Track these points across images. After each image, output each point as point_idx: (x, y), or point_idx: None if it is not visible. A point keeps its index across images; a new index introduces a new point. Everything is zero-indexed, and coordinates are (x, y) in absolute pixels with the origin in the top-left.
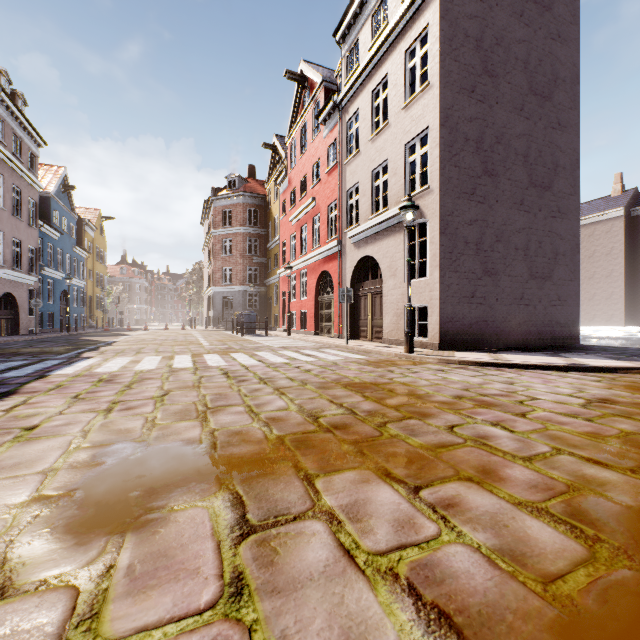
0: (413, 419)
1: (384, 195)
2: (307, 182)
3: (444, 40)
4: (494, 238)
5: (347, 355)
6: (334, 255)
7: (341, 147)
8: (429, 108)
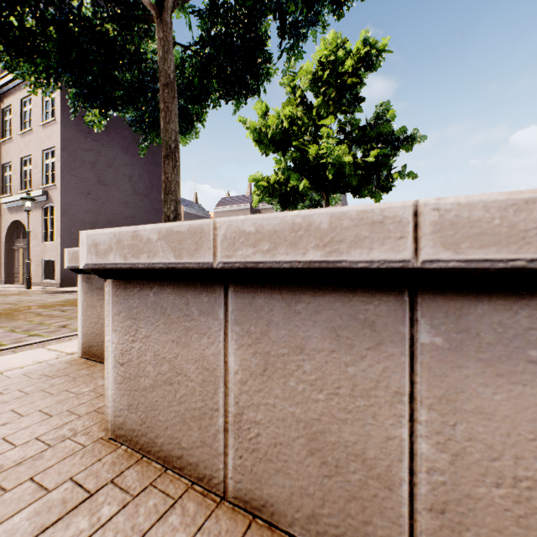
0: None
1: (31, 179)
2: None
3: (65, 98)
4: (107, 221)
5: None
6: None
7: None
8: (56, 135)
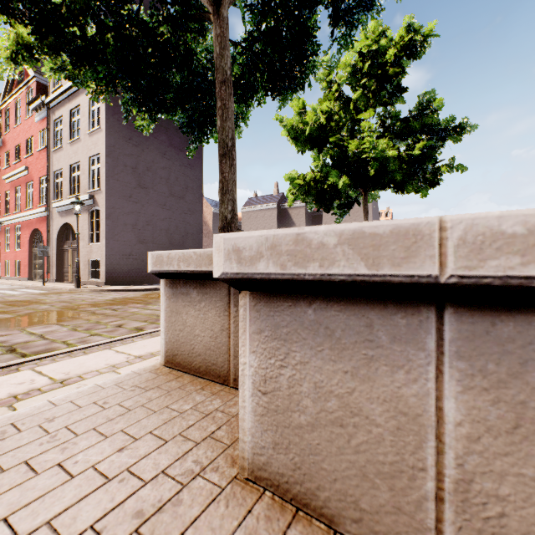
0: (15, 307)
1: (79, 184)
2: (22, 151)
3: (109, 107)
4: (146, 223)
5: (33, 291)
6: (44, 218)
7: (49, 137)
8: (101, 142)
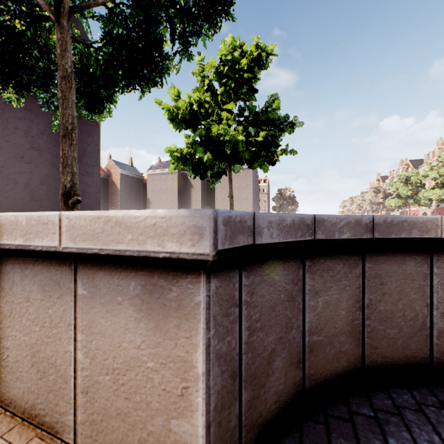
0: None
1: None
2: None
3: None
4: (40, 182)
5: None
6: None
7: None
8: None
